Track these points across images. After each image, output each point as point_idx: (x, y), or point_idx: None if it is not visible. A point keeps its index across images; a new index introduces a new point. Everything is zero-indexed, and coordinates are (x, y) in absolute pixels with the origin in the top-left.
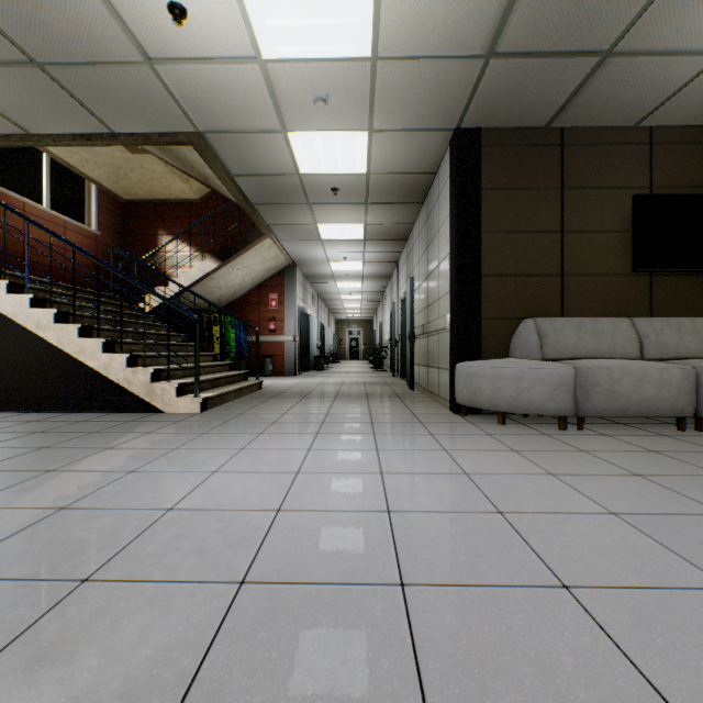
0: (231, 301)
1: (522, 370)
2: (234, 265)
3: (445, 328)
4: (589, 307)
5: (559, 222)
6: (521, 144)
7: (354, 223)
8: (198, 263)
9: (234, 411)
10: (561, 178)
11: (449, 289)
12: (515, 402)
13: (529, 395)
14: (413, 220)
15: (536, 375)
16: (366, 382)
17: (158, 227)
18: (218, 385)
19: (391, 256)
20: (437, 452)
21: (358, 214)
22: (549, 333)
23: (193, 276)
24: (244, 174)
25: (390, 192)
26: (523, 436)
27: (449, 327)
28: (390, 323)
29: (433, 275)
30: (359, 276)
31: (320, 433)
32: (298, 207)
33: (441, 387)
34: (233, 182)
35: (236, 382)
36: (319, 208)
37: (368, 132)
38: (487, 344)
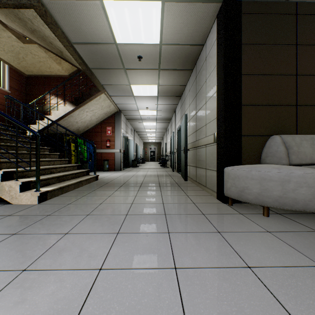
0: (85, 130)
1: (287, 174)
2: (84, 109)
3: (213, 143)
4: (314, 127)
5: (294, 68)
6: (268, 13)
7: (152, 84)
8: (61, 106)
9: (65, 201)
10: (296, 37)
11: (217, 115)
12: (282, 200)
13: (295, 195)
14: (186, 82)
15: (301, 178)
16: (158, 175)
17: (46, 90)
18: (64, 179)
19: (172, 107)
20: (243, 272)
21: (154, 78)
22: (292, 145)
23: (59, 114)
24: (79, 42)
25: (174, 61)
26: (301, 235)
27: (217, 142)
28: (170, 143)
29: (201, 110)
30: (155, 119)
31: (120, 232)
32: (118, 71)
33: (208, 181)
34: (73, 49)
35: (80, 177)
36: (130, 72)
37: (161, 2)
38: (245, 153)
